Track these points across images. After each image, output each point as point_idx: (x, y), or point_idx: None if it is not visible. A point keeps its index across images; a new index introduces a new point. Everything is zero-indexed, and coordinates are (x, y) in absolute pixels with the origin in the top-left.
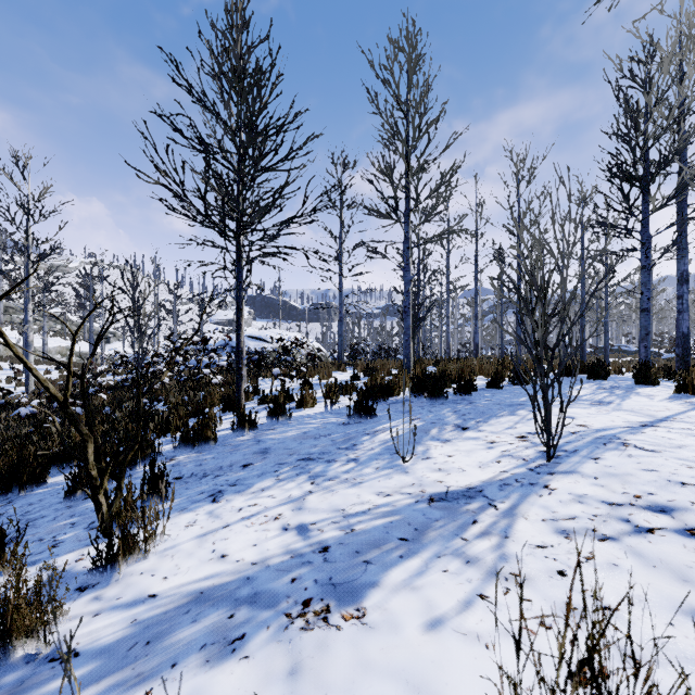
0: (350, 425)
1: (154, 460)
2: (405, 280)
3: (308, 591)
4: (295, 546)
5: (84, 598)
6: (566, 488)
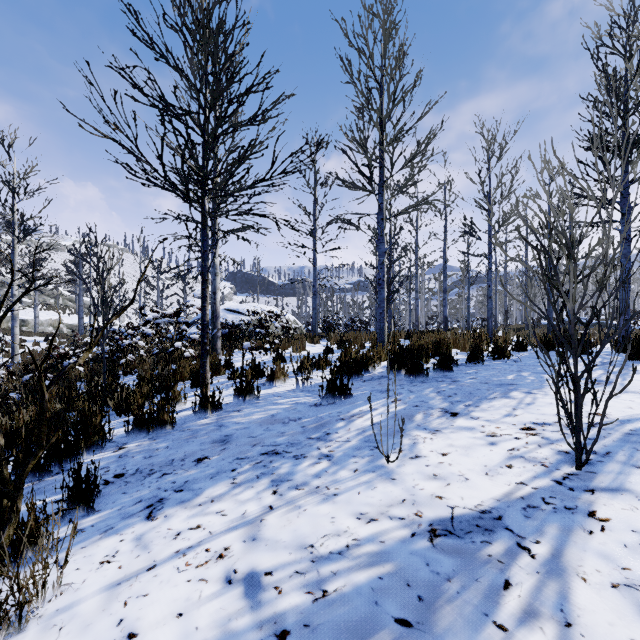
0: (322, 406)
1: (80, 461)
2: (379, 252)
3: None
4: (237, 625)
5: None
6: (623, 519)
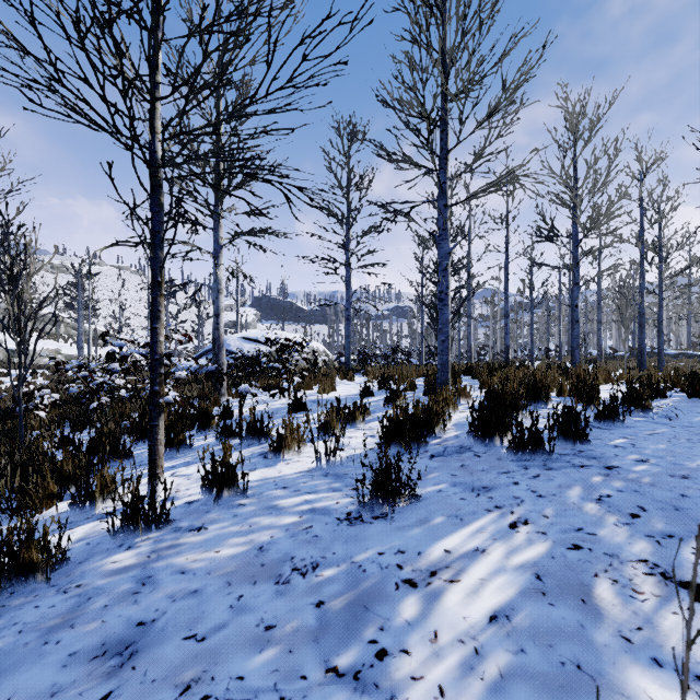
0: (362, 524)
1: None
2: (441, 253)
3: None
4: None
5: None
6: None
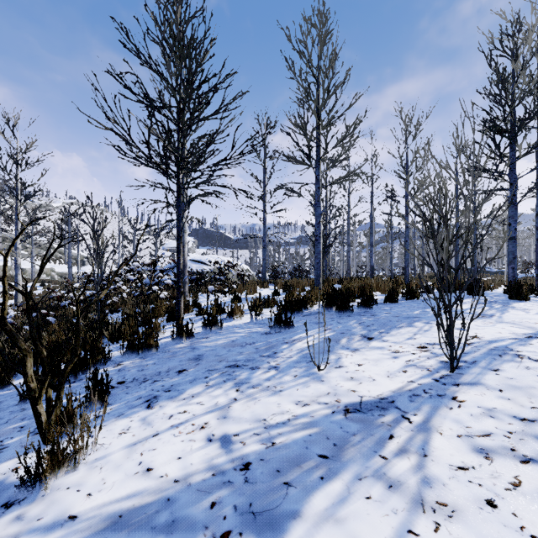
0: (271, 334)
1: (97, 369)
2: (316, 214)
3: (227, 521)
4: (218, 461)
5: (6, 517)
6: (474, 400)
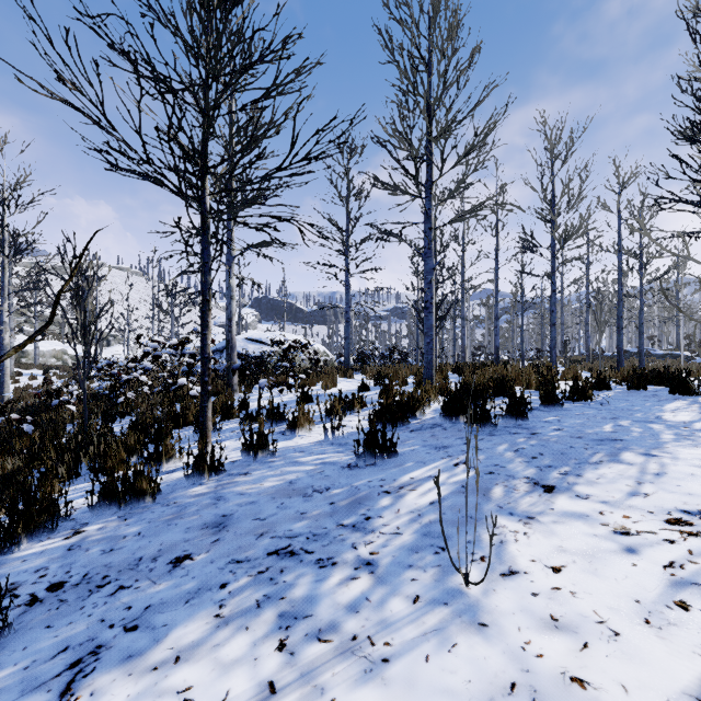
0: (358, 469)
1: None
2: (426, 269)
3: None
4: None
5: None
6: None
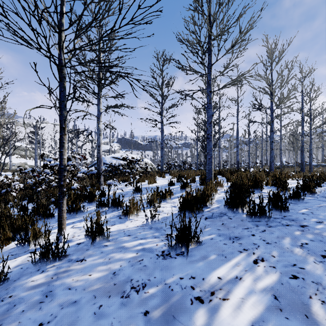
0: (170, 259)
1: None
2: (208, 115)
3: None
4: None
5: None
6: None
